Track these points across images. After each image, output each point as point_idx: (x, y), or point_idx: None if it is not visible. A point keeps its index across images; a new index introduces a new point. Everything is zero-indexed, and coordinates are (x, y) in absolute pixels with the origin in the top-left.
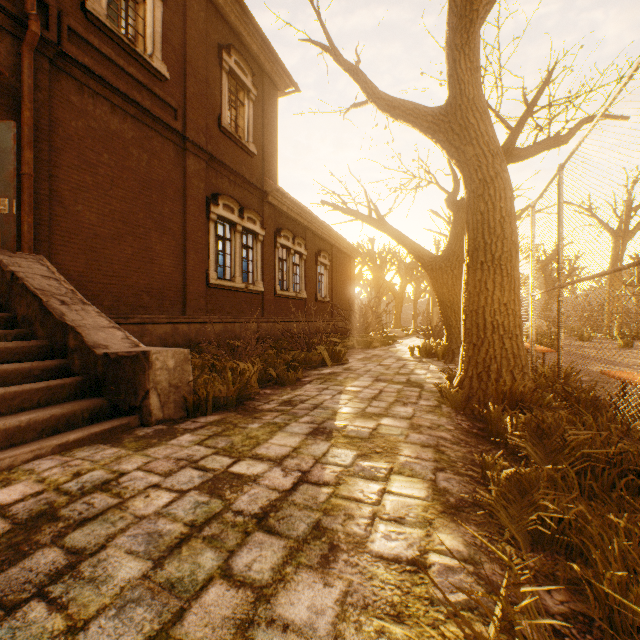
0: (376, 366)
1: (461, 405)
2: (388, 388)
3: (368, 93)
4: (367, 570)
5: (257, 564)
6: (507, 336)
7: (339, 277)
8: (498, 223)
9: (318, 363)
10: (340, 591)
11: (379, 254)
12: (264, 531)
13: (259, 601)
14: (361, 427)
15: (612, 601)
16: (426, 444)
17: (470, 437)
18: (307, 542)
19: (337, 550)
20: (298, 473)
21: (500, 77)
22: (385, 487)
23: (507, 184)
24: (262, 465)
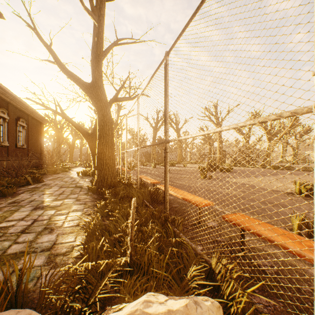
0: (60, 182)
1: (96, 191)
2: (67, 190)
3: (57, 63)
4: (63, 230)
5: (27, 238)
6: (110, 167)
7: (33, 134)
8: (108, 130)
9: (25, 183)
10: (56, 234)
11: (60, 122)
12: (26, 233)
13: (32, 242)
14: (56, 203)
15: (115, 217)
16: (82, 203)
17: (97, 199)
18: (43, 231)
19: (54, 229)
20: (33, 220)
21: (112, 72)
22: (68, 215)
23: (111, 118)
24: (14, 222)
